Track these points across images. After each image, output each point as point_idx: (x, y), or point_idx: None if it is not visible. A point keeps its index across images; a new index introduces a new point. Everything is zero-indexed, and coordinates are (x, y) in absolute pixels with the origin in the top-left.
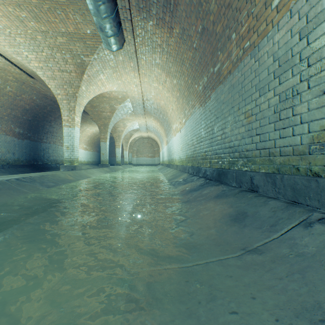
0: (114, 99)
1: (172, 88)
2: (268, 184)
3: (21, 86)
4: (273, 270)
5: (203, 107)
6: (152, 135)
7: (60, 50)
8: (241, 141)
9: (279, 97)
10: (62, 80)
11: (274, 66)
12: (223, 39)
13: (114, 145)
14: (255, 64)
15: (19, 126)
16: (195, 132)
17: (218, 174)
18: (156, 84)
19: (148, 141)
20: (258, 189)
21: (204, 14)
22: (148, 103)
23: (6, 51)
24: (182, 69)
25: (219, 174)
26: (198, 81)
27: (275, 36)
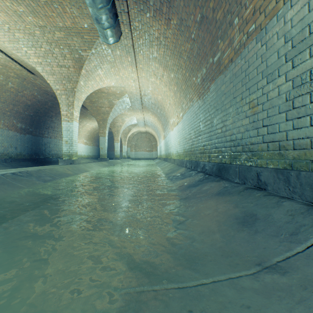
0: (112, 94)
1: (170, 82)
2: (279, 181)
3: (22, 82)
4: (307, 302)
5: (201, 100)
6: (150, 130)
7: (58, 45)
8: (245, 134)
9: (292, 83)
10: (61, 75)
11: (286, 48)
12: (223, 26)
13: (113, 140)
14: (261, 48)
15: (21, 121)
16: (193, 125)
17: (218, 169)
18: (153, 79)
19: (146, 136)
20: (267, 187)
21: (203, 1)
22: (145, 98)
23: (6, 47)
24: (180, 62)
25: (219, 169)
26: (196, 73)
27: (288, 13)
